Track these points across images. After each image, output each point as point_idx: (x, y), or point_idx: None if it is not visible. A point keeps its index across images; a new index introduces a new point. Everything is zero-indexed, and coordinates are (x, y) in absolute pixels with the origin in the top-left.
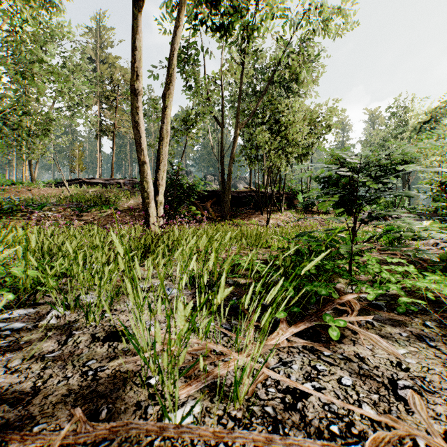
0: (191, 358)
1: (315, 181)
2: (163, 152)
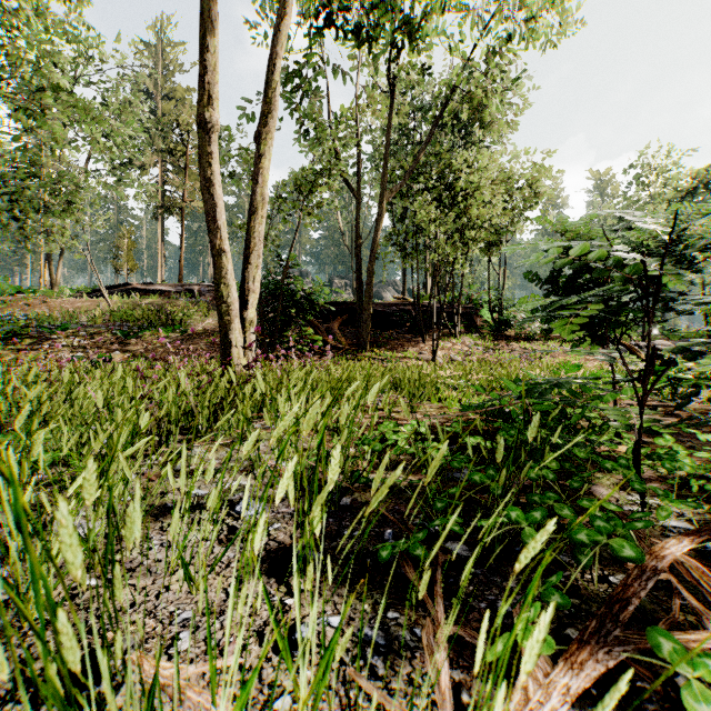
0: None
1: (531, 281)
2: (255, 234)
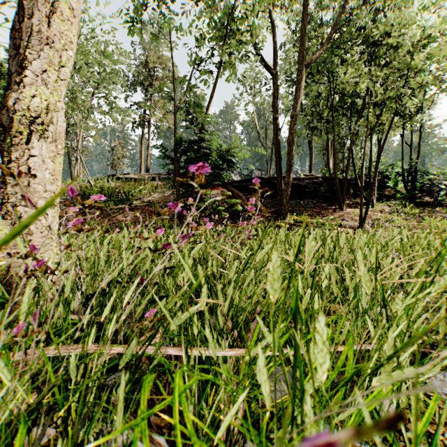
0: None
1: None
2: None
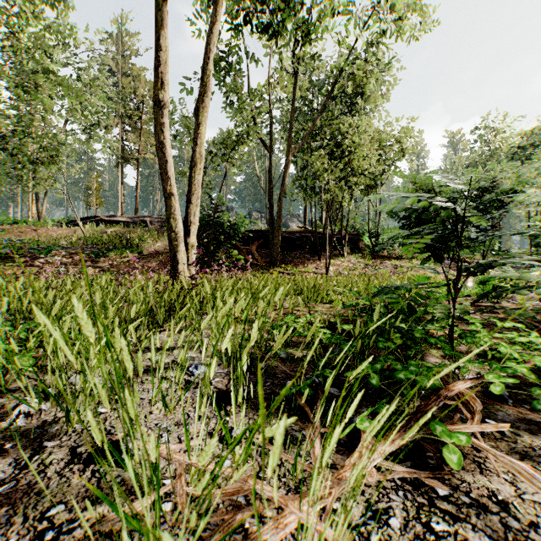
0: (220, 501)
1: (392, 217)
2: (195, 181)
